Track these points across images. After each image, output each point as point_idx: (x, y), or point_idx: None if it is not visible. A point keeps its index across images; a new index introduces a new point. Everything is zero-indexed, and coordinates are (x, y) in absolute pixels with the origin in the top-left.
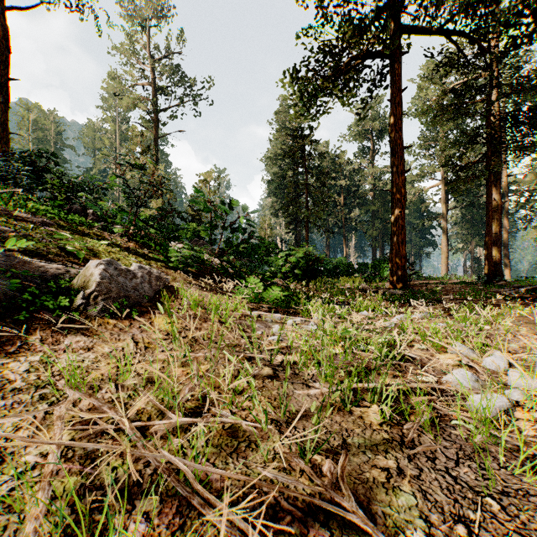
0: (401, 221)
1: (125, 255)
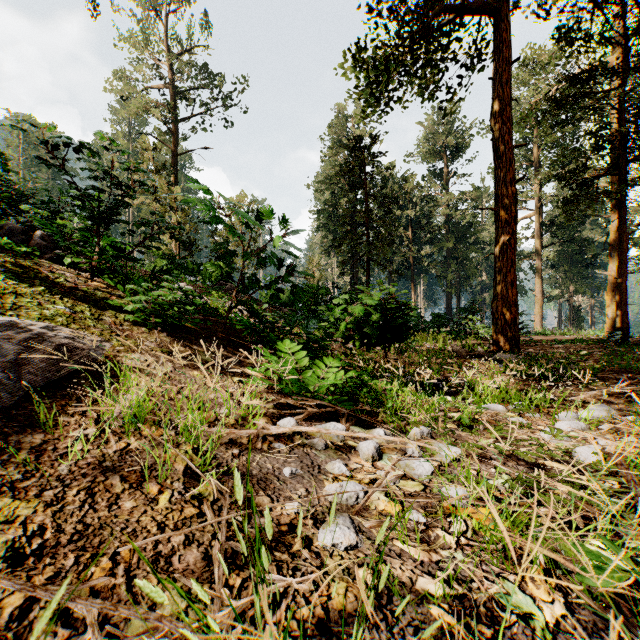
0: (510, 254)
1: (47, 300)
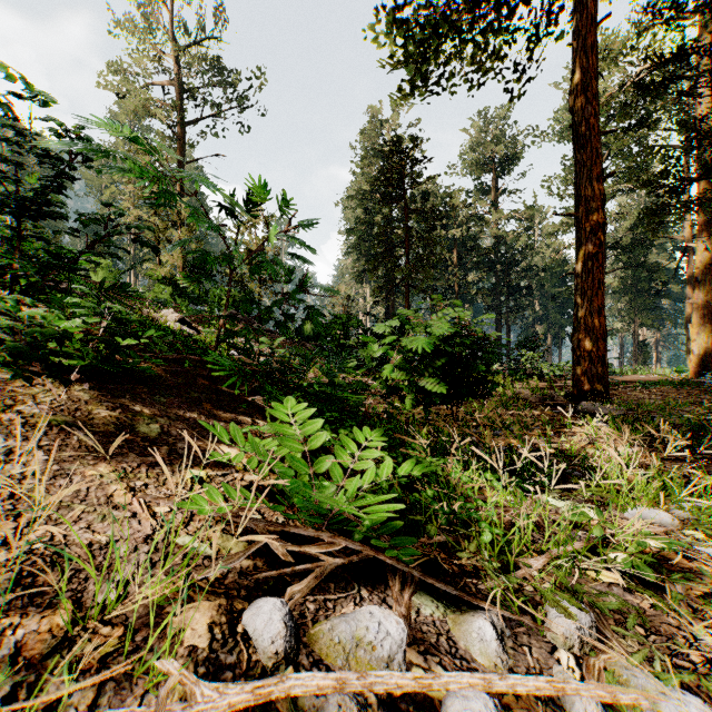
0: (597, 272)
1: None
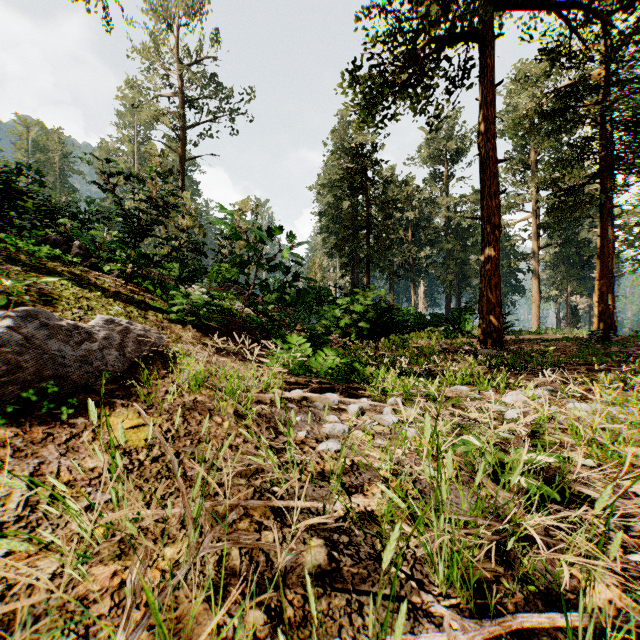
0: (494, 259)
1: (106, 303)
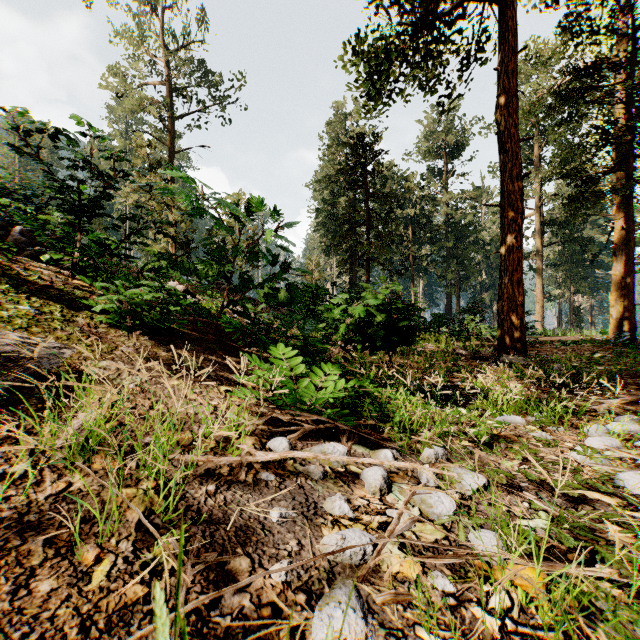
0: (517, 252)
1: (11, 299)
